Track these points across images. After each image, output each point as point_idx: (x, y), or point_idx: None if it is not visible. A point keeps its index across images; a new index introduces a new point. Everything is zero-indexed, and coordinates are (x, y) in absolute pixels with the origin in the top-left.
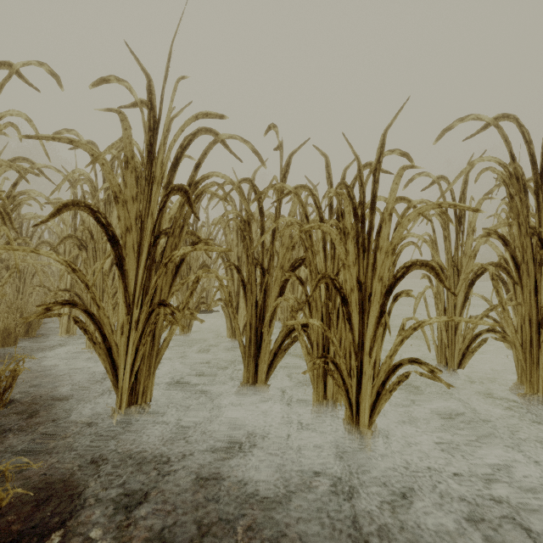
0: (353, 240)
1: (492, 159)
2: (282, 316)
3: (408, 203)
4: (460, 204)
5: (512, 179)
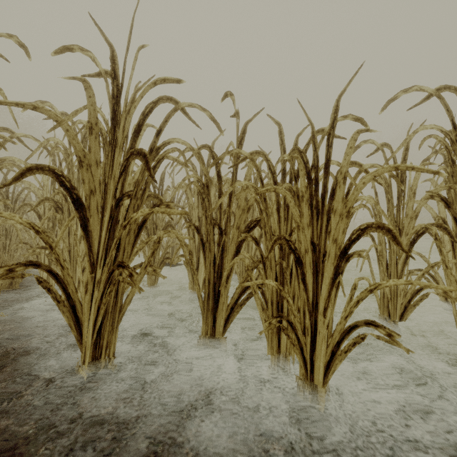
0: (307, 203)
1: (435, 126)
2: (238, 270)
3: (359, 167)
4: (418, 167)
5: (453, 145)
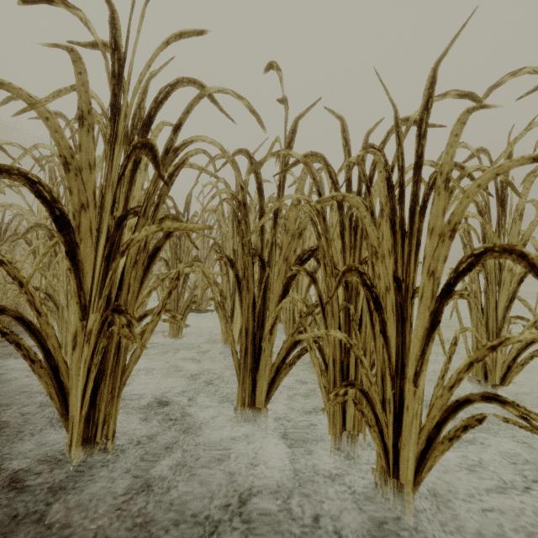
0: (388, 219)
1: None
2: (283, 318)
3: (461, 169)
4: None
5: None
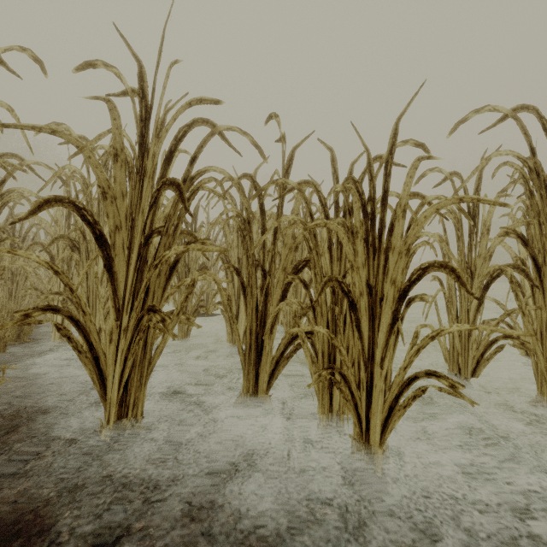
0: (362, 239)
1: (510, 152)
2: (284, 321)
3: (422, 199)
4: (484, 198)
5: (532, 174)
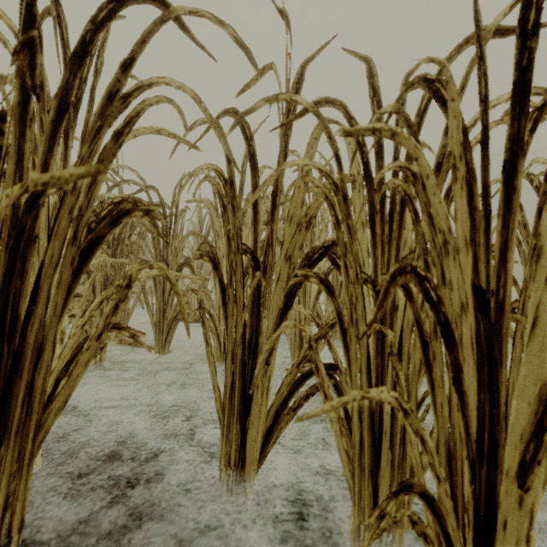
0: (463, 185)
1: None
2: (288, 331)
3: None
4: None
5: None
